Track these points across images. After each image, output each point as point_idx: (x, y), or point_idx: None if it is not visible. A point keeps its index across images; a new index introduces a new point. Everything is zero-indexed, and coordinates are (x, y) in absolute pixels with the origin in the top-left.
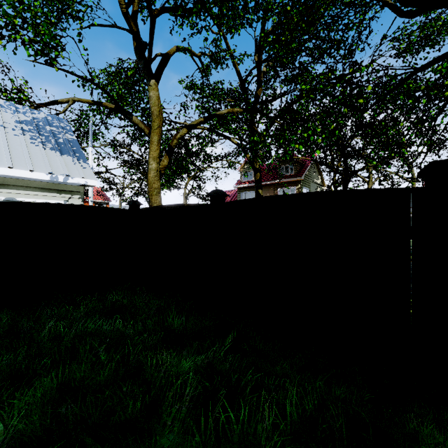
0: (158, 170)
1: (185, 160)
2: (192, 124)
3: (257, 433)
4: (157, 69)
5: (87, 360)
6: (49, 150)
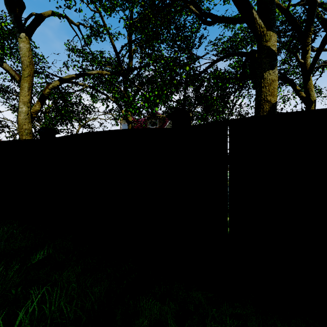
0: (29, 113)
1: (64, 109)
2: (64, 78)
3: None
4: (28, 25)
5: None
6: None
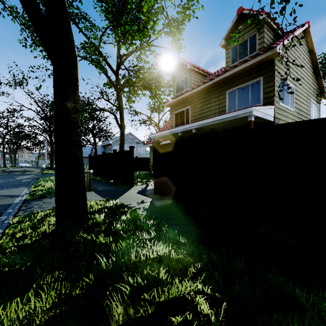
0: None
1: None
2: None
3: None
4: None
5: None
6: None
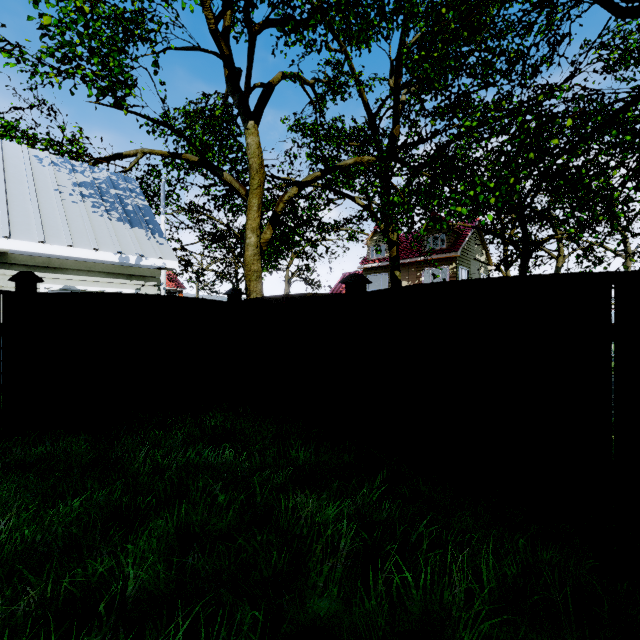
0: (258, 246)
1: (292, 231)
2: (304, 181)
3: (443, 602)
4: (256, 106)
5: (201, 500)
6: (116, 222)
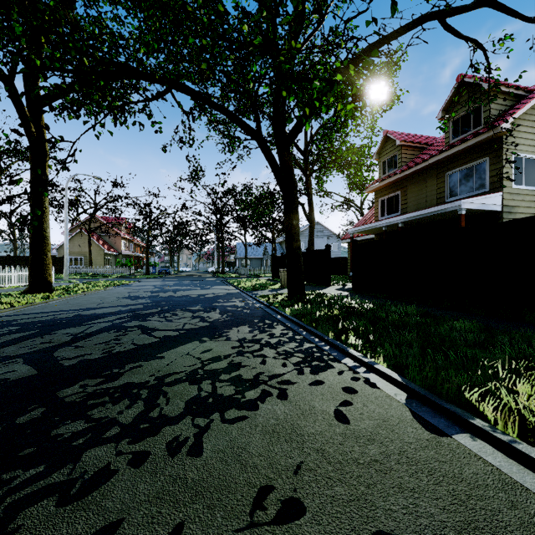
0: None
1: None
2: None
3: None
4: None
5: None
6: None
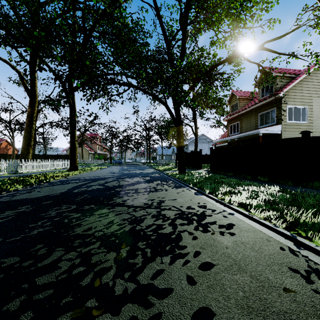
0: None
1: None
2: None
3: None
4: None
5: None
6: None
